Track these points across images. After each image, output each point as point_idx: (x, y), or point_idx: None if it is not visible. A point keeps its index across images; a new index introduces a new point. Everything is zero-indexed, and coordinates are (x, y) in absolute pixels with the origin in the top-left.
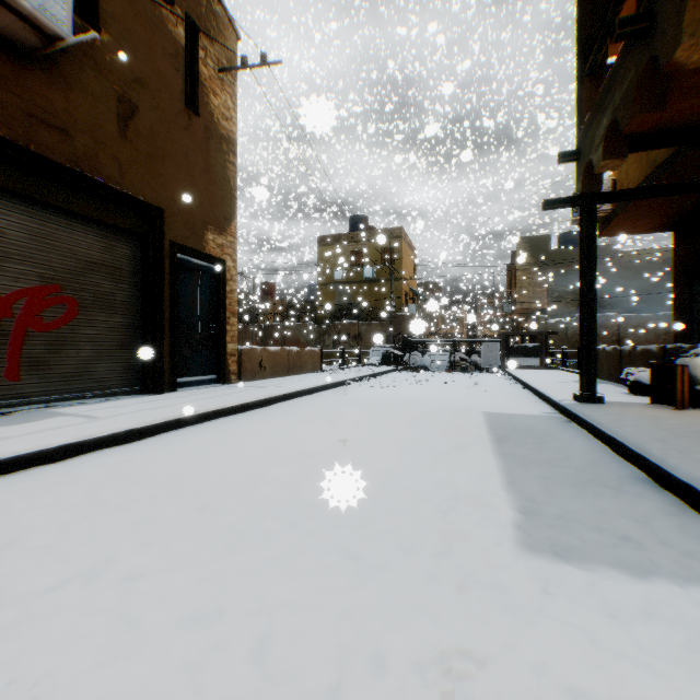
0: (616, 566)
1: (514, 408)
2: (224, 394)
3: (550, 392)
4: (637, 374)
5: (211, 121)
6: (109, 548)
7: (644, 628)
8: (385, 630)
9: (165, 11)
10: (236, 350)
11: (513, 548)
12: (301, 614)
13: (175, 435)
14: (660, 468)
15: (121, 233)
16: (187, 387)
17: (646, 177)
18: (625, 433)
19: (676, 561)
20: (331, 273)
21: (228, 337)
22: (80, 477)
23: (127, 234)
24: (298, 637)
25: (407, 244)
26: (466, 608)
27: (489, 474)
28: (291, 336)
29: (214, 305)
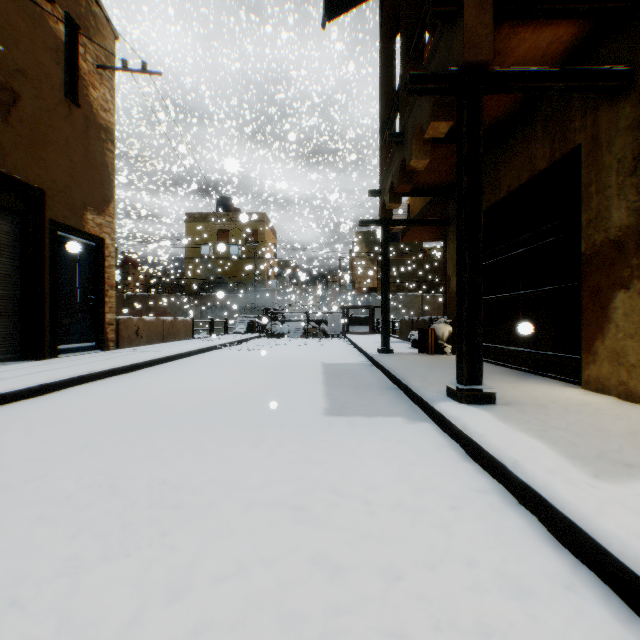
0: (363, 415)
1: (343, 360)
2: (111, 358)
3: (367, 348)
4: (416, 335)
5: (91, 112)
6: (91, 438)
7: (363, 428)
8: (260, 441)
9: (48, 8)
10: (115, 320)
11: (321, 415)
12: (220, 442)
13: (82, 388)
14: (400, 380)
15: (1, 210)
16: (68, 354)
17: (422, 209)
18: (393, 367)
19: (388, 412)
20: (199, 249)
21: (107, 308)
22: (23, 415)
23: (7, 211)
24: (221, 446)
25: (269, 227)
26: (296, 432)
27: (317, 391)
28: (157, 306)
29: (94, 279)
